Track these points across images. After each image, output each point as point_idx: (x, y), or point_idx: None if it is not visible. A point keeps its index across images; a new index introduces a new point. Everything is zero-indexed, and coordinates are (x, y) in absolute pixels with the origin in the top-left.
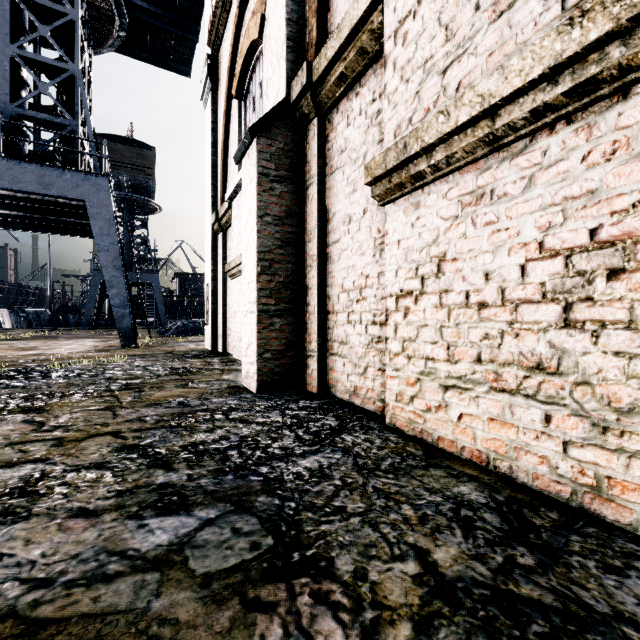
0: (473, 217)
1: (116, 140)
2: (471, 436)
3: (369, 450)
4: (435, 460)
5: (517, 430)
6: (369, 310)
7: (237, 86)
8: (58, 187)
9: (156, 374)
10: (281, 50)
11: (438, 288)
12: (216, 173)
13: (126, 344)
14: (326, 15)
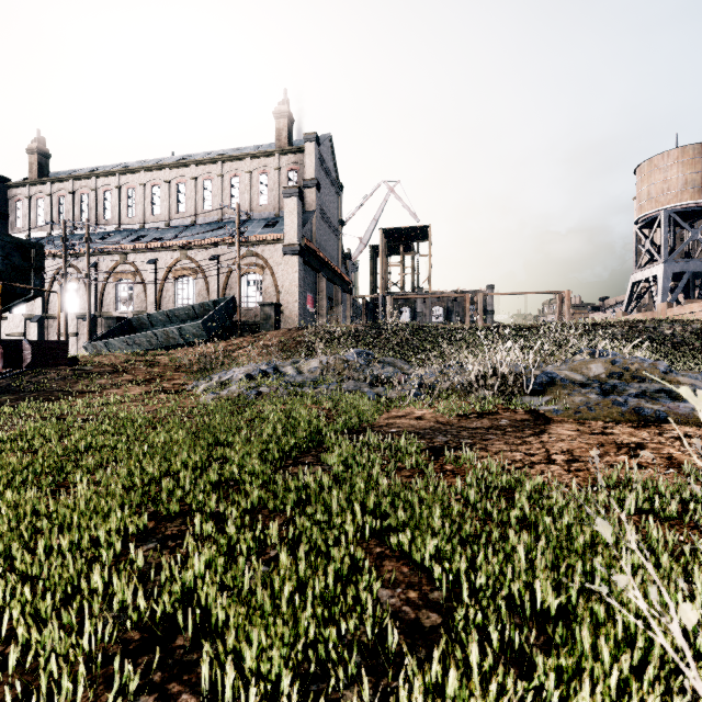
0: None
1: None
2: None
3: None
4: None
5: None
6: None
7: None
8: None
9: None
10: None
11: None
12: None
13: None
14: None
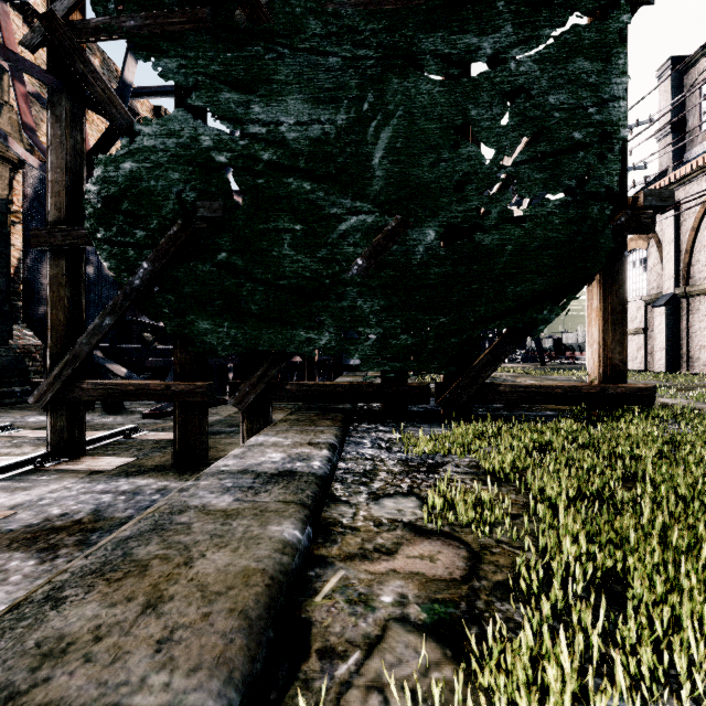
0: None
1: None
2: None
3: None
4: None
5: None
6: None
7: None
8: None
9: None
10: (671, 278)
11: None
12: None
13: (541, 364)
14: (689, 271)
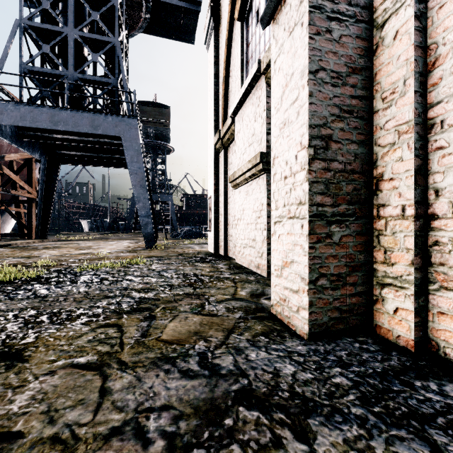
0: None
1: (146, 104)
2: None
3: None
4: None
5: None
6: None
7: (240, 6)
8: (103, 128)
9: (169, 284)
10: None
11: None
12: (218, 100)
13: (149, 246)
14: None
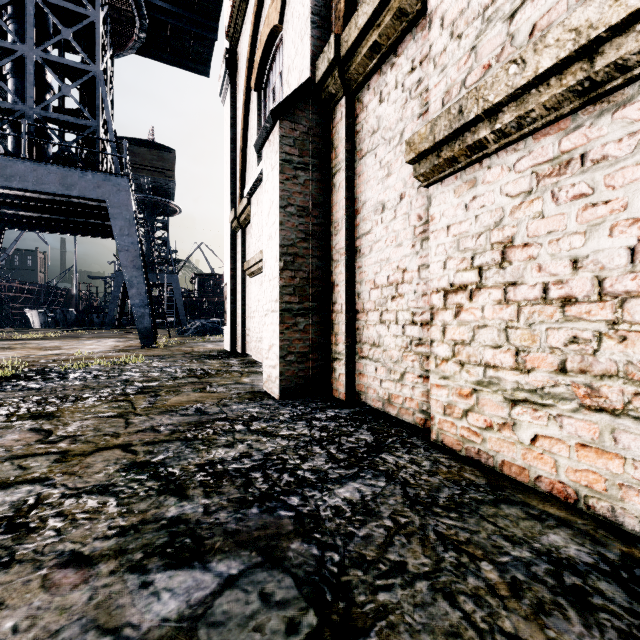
0: (554, 190)
1: (137, 143)
2: (551, 464)
3: (418, 476)
4: (504, 492)
5: (623, 462)
6: (407, 308)
7: (256, 78)
8: (80, 188)
9: (173, 376)
10: (305, 27)
11: (502, 281)
12: (235, 170)
13: (145, 344)
14: None
